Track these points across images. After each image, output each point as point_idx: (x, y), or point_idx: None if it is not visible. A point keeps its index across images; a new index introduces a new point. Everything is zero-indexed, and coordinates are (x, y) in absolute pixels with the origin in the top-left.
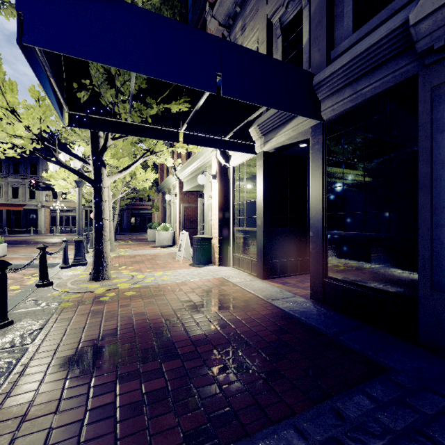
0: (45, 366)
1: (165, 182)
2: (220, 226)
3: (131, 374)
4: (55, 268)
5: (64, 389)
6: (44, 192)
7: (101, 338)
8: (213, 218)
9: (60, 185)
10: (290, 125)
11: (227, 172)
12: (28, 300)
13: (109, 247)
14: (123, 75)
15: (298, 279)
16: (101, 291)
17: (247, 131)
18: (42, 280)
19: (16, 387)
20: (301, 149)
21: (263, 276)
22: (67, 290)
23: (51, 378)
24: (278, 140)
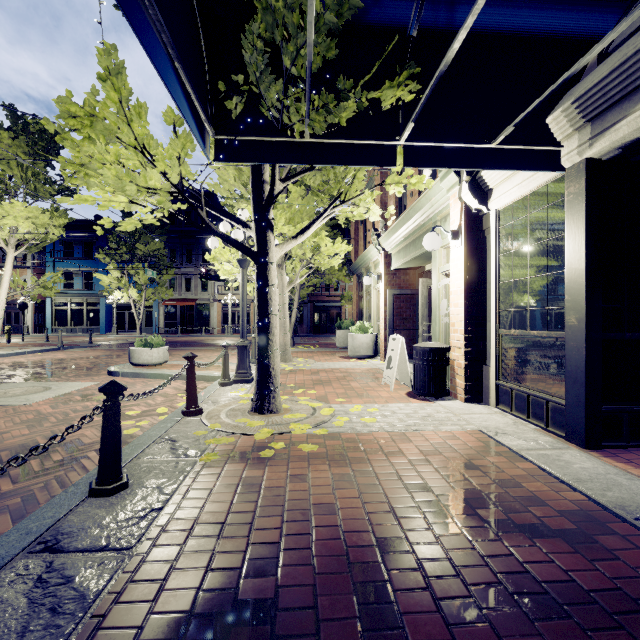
0: (132, 630)
1: (362, 258)
2: (466, 326)
3: None
4: (214, 384)
5: None
6: (216, 283)
7: (248, 564)
8: (451, 312)
9: (224, 270)
10: None
11: (481, 223)
12: (164, 439)
13: (278, 360)
14: (294, 37)
15: None
16: (264, 436)
17: (542, 123)
18: (189, 405)
19: None
20: None
21: (585, 441)
22: (217, 426)
23: None
24: None
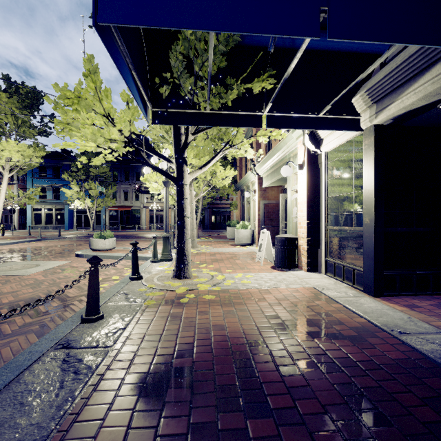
0: (118, 381)
1: (244, 179)
2: (308, 224)
3: (207, 426)
4: (147, 261)
5: (129, 426)
6: (145, 195)
7: (177, 353)
8: (298, 215)
9: (153, 187)
10: (428, 75)
11: (316, 159)
12: (120, 293)
13: (190, 245)
14: (201, 55)
15: (432, 301)
16: (182, 291)
17: (349, 102)
18: (134, 274)
19: (87, 406)
20: (439, 114)
21: (373, 292)
22: (152, 286)
23: (119, 403)
24: (402, 103)
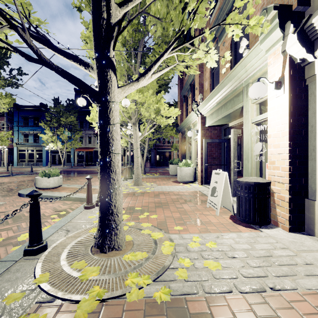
0: None
1: (185, 121)
2: (290, 164)
3: None
4: (81, 206)
5: None
6: None
7: None
8: (270, 152)
9: None
10: None
11: (302, 73)
12: None
13: (121, 197)
14: None
15: None
16: (88, 310)
17: None
18: (31, 243)
19: None
20: None
21: None
22: (44, 279)
23: None
24: None
